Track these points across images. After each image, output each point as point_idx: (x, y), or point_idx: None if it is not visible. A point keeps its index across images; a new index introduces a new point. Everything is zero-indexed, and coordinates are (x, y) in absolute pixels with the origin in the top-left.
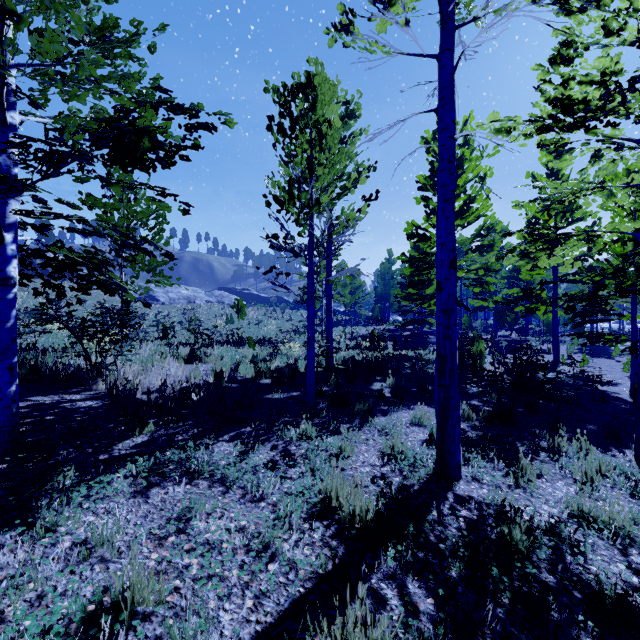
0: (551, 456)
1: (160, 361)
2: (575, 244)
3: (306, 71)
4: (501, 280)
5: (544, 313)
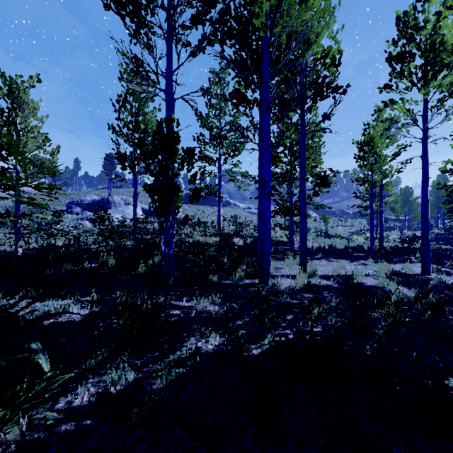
0: None
1: None
2: None
3: (370, 138)
4: None
5: None
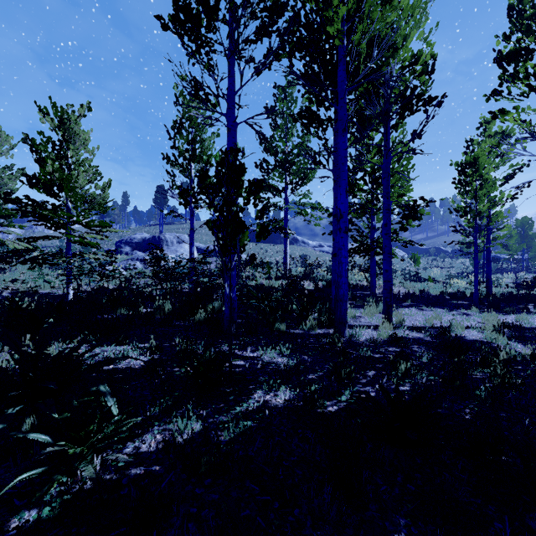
0: None
1: None
2: None
3: (473, 157)
4: None
5: None
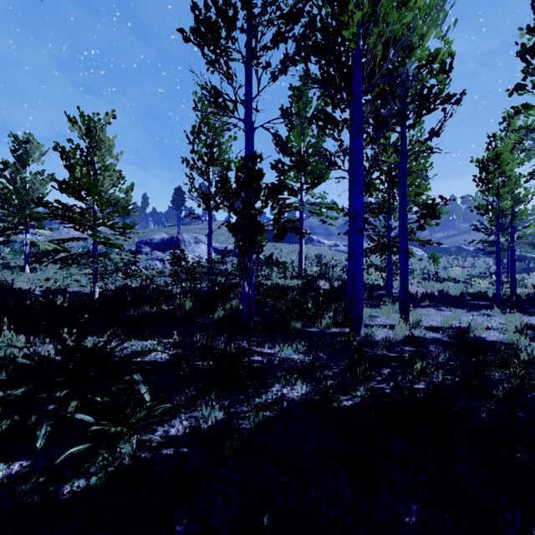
0: None
1: None
2: None
3: (495, 154)
4: None
5: None
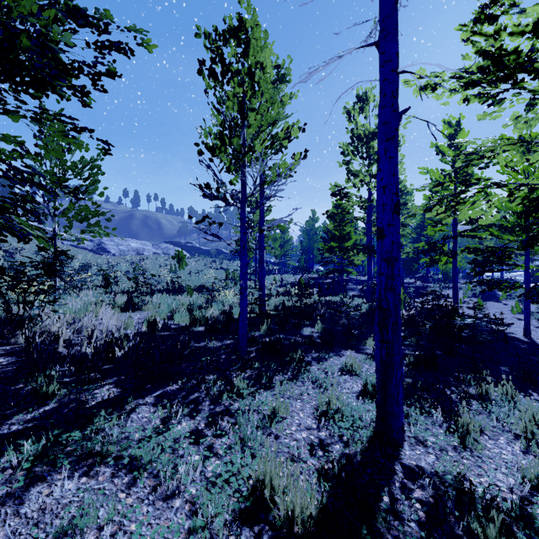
0: (484, 406)
1: (95, 310)
2: (471, 205)
3: (238, 13)
4: (412, 234)
5: (445, 263)
